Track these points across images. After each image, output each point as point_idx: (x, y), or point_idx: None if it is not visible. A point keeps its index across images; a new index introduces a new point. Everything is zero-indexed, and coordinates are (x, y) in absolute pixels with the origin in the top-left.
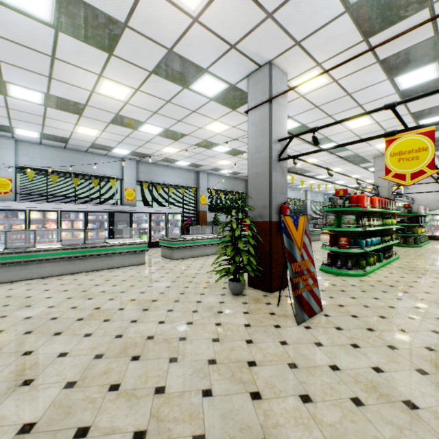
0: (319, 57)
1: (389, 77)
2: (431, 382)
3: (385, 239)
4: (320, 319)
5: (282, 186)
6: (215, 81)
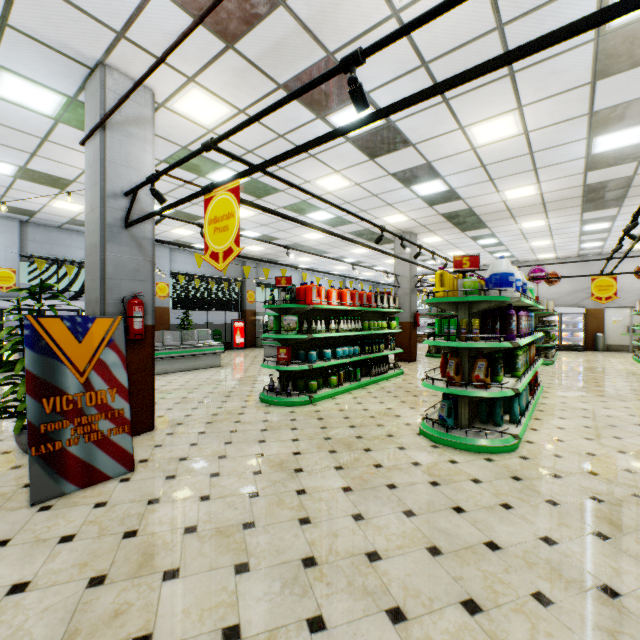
0: (181, 67)
1: (318, 115)
2: (76, 602)
3: (373, 349)
4: (101, 488)
5: (137, 269)
6: (31, 86)
